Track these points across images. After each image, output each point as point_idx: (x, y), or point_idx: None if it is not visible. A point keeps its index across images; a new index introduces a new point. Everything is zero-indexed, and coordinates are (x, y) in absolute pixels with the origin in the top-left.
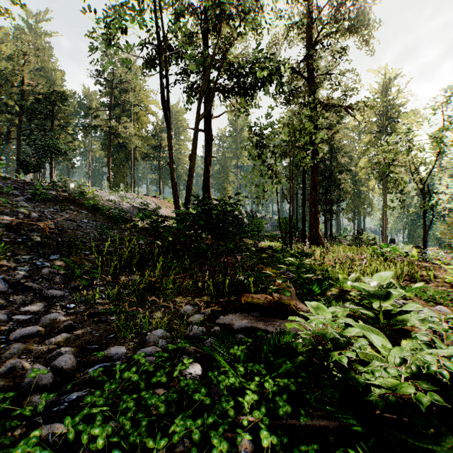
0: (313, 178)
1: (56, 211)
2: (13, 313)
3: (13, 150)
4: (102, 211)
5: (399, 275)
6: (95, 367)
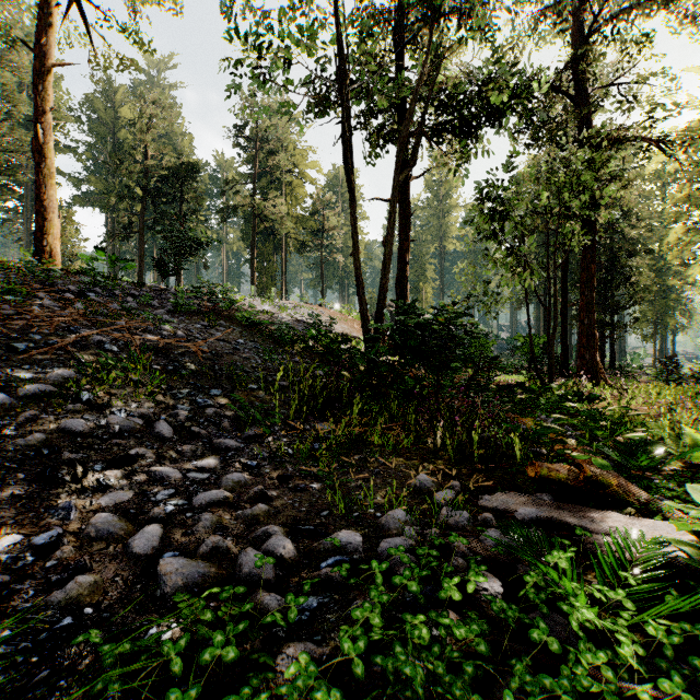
0: (585, 266)
1: (204, 328)
2: (187, 470)
3: (133, 248)
4: (261, 328)
5: None
6: (329, 561)
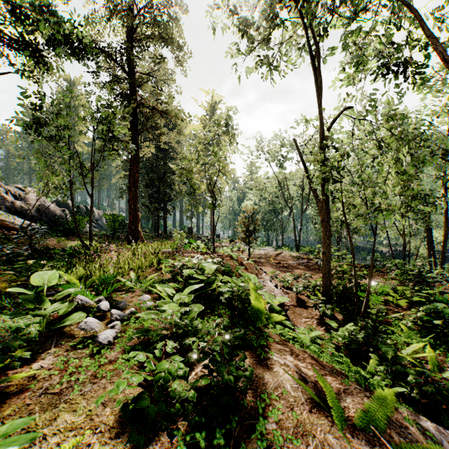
0: (132, 174)
1: None
2: None
3: None
4: None
5: (156, 268)
6: None
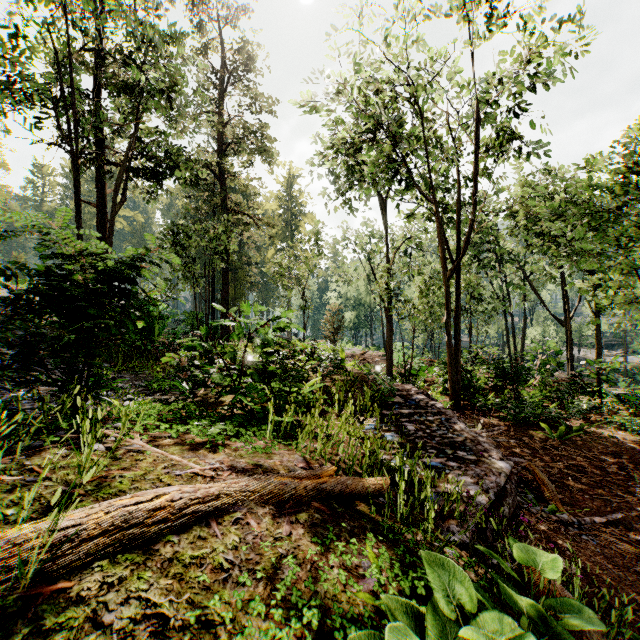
0: (224, 274)
1: None
2: None
3: None
4: None
5: None
6: None
